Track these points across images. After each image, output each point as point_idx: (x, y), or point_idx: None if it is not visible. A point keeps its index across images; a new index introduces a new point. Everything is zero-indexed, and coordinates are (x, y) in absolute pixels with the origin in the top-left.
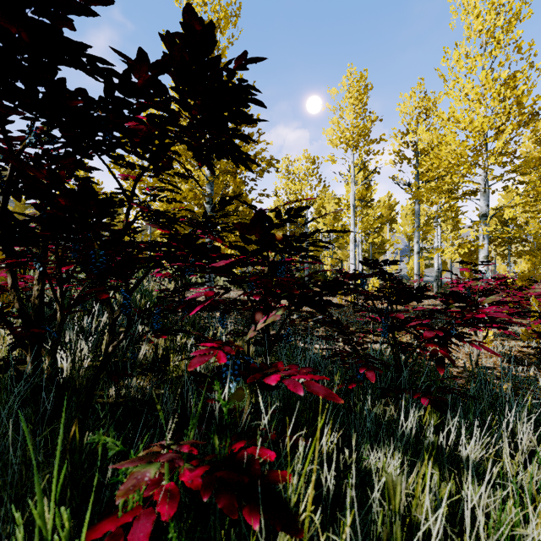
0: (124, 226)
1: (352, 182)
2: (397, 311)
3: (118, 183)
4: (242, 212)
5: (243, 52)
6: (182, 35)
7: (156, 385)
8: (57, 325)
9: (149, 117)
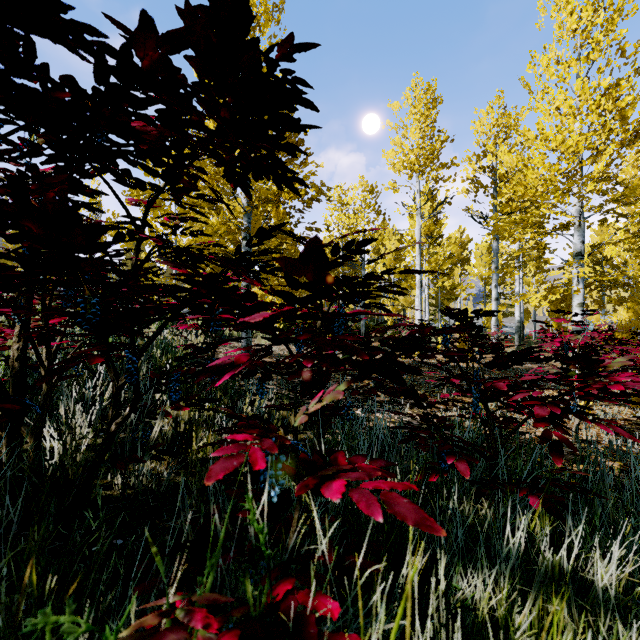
0: (133, 266)
1: (417, 214)
2: (495, 378)
3: (125, 209)
4: (286, 251)
5: (288, 36)
6: (207, 9)
7: (176, 471)
8: (42, 395)
9: (159, 114)
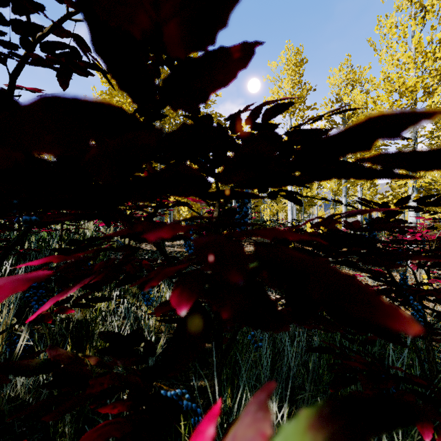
0: None
1: None
2: None
3: None
4: None
5: None
6: None
7: None
8: None
9: None
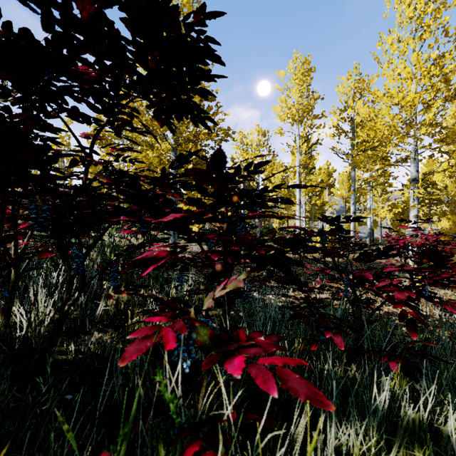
0: (83, 183)
1: (297, 151)
2: (362, 269)
3: (76, 140)
4: None
5: (201, 5)
6: None
7: (118, 339)
8: (10, 283)
9: (96, 58)
